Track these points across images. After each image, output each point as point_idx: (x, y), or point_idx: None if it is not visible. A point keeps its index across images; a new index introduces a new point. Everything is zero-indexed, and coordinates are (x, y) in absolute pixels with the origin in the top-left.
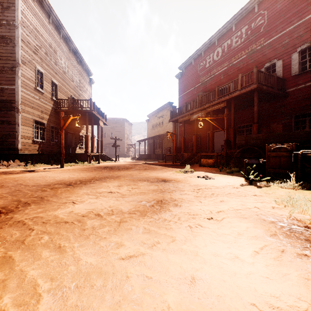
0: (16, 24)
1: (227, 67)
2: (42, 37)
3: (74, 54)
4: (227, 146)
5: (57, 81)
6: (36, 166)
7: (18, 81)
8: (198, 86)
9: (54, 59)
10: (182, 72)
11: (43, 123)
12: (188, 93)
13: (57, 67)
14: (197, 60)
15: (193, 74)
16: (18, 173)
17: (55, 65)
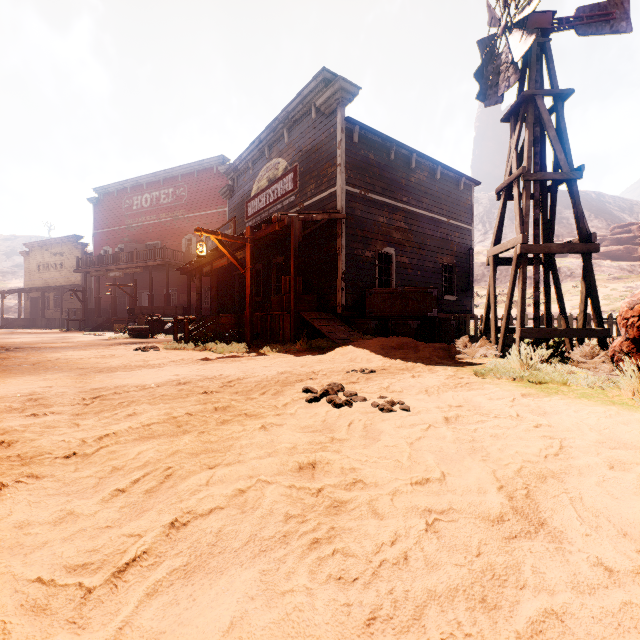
0: None
1: (156, 221)
2: None
3: None
4: (130, 313)
5: None
6: None
7: None
8: (124, 229)
9: None
10: (101, 198)
11: None
12: (109, 232)
13: None
14: (122, 193)
15: (117, 209)
16: None
17: None
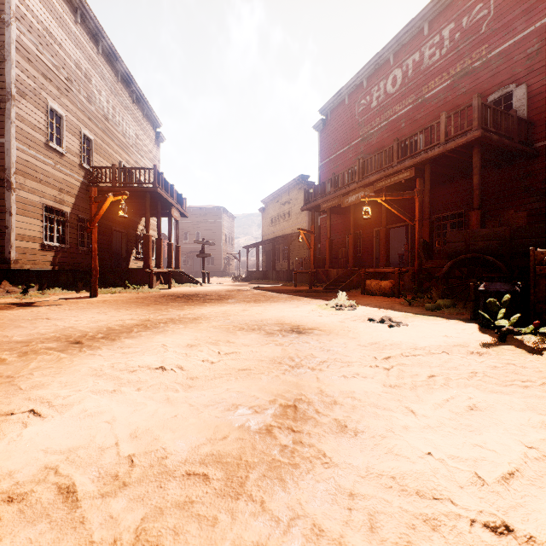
0: (6, 18)
1: (413, 105)
2: (60, 47)
3: (126, 85)
4: (424, 253)
5: (92, 133)
6: (44, 295)
7: (9, 129)
8: (356, 144)
9: (86, 91)
10: (327, 118)
11: (64, 211)
12: (337, 157)
13: (92, 108)
14: (354, 95)
15: (347, 121)
16: None
17: (88, 104)
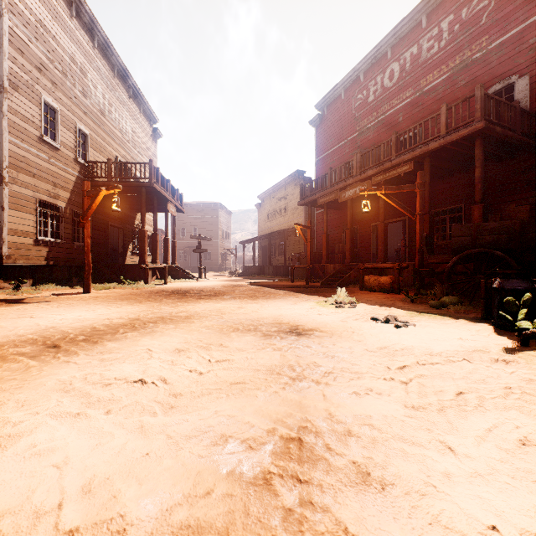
0: None
1: (411, 98)
2: (54, 40)
3: (122, 80)
4: (427, 248)
5: (88, 128)
6: (36, 291)
7: (1, 122)
8: (353, 139)
9: (81, 85)
10: (323, 113)
11: (59, 206)
12: (333, 153)
13: (88, 102)
14: (351, 90)
15: (344, 116)
16: None
17: (84, 98)
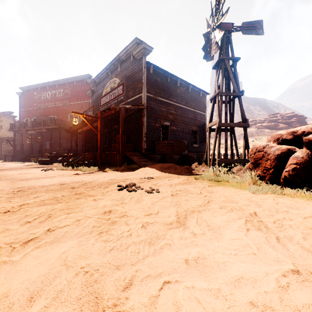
0: None
1: (54, 106)
2: None
3: None
4: (39, 152)
5: None
6: None
7: None
8: (36, 109)
9: None
10: (23, 92)
11: None
12: (28, 110)
13: None
14: (35, 91)
15: (32, 98)
16: None
17: None
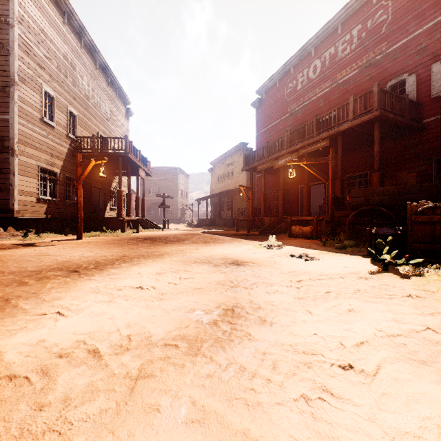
0: (10, 21)
1: (330, 88)
2: (52, 43)
3: (103, 71)
4: (335, 205)
5: (76, 110)
6: (40, 237)
7: (13, 108)
8: (285, 118)
9: (72, 77)
10: (262, 98)
11: (55, 172)
12: (270, 129)
13: (76, 90)
14: (284, 80)
15: (278, 100)
16: (5, 248)
17: (73, 87)
